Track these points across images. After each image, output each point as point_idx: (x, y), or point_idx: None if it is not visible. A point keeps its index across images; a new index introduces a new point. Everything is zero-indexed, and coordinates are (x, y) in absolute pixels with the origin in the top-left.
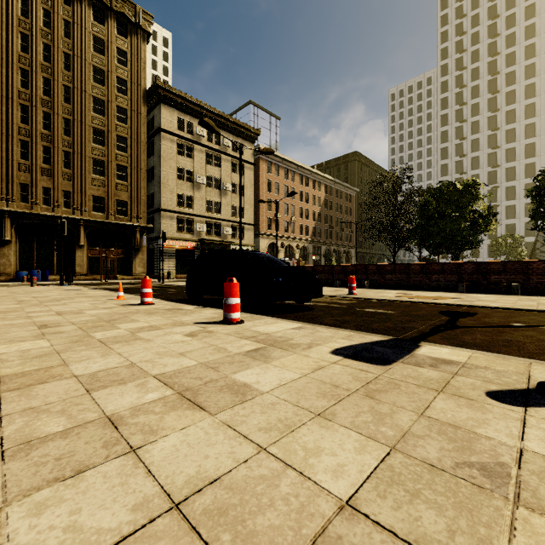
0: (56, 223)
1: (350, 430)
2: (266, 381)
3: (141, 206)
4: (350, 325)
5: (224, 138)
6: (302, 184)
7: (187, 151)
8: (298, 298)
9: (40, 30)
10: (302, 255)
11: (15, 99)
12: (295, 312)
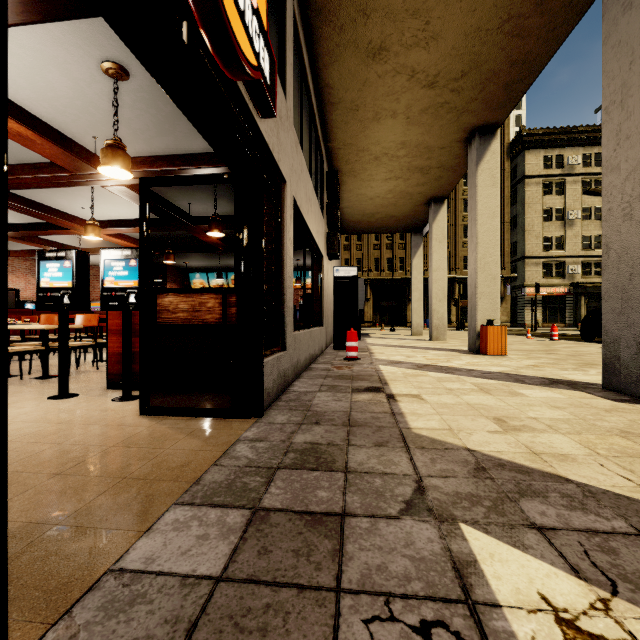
0: None
1: None
2: None
3: (505, 258)
4: None
5: None
6: None
7: (556, 188)
8: None
9: None
10: None
11: None
12: None
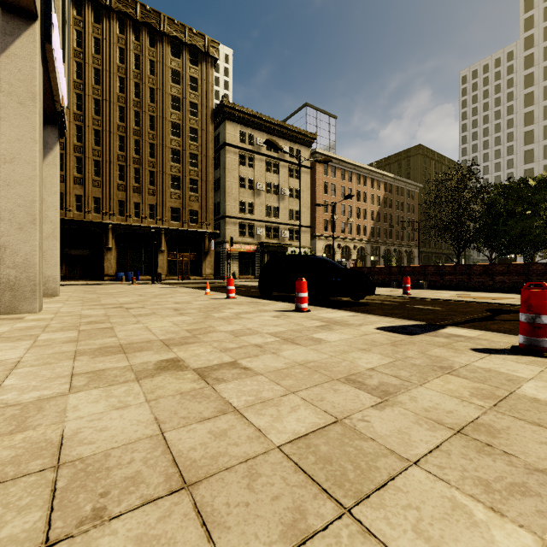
0: (144, 232)
1: (378, 354)
2: (331, 338)
3: (209, 214)
4: (396, 316)
5: (282, 145)
6: (360, 184)
7: (249, 161)
8: (353, 295)
9: (132, 72)
10: (360, 256)
11: (115, 132)
12: (351, 307)
